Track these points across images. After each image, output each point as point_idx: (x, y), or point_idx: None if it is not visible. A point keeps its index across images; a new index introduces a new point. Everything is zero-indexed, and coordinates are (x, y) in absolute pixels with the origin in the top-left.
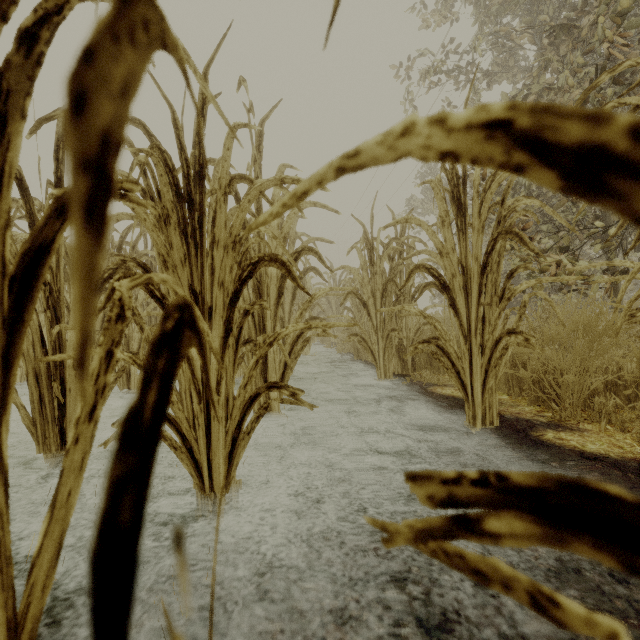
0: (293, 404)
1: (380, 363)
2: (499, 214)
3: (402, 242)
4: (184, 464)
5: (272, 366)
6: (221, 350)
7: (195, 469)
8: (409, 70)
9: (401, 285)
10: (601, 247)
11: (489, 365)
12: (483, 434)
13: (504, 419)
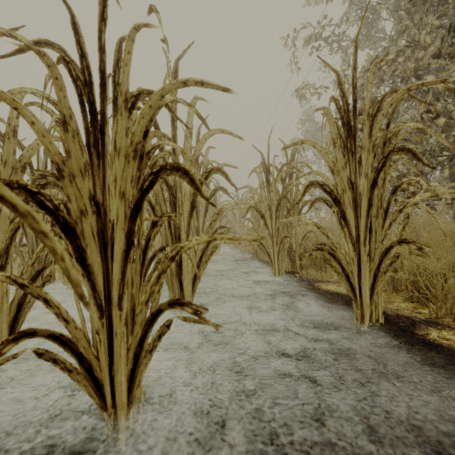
0: (196, 323)
1: (275, 263)
2: (385, 136)
3: (292, 166)
4: (81, 385)
5: (186, 269)
6: (122, 263)
7: (95, 388)
8: (294, 39)
9: (291, 201)
10: (448, 171)
11: (378, 271)
12: (371, 331)
13: (386, 316)
